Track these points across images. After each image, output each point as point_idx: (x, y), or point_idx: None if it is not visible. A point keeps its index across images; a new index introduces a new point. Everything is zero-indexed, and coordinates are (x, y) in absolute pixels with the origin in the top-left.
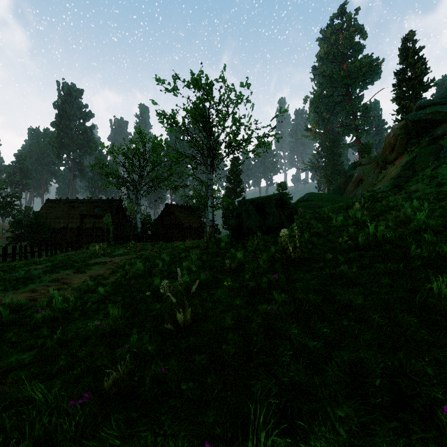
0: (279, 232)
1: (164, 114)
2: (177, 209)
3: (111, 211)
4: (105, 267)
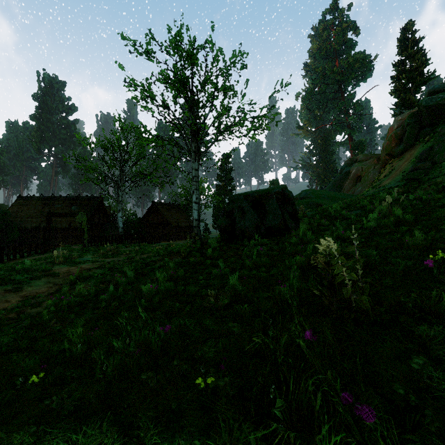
0: (281, 234)
1: (135, 84)
2: (164, 208)
3: (90, 210)
4: (53, 281)
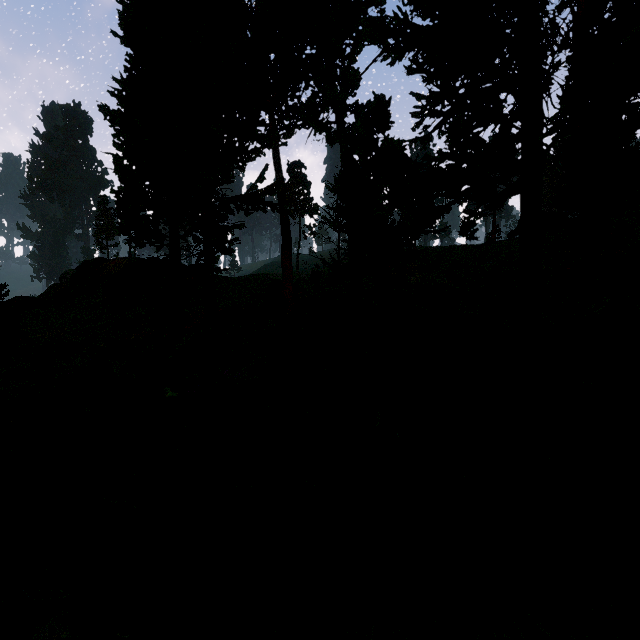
0: None
1: None
2: None
3: None
4: None
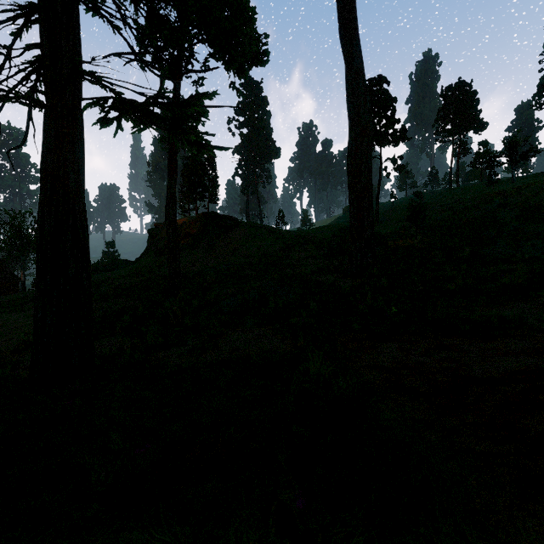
0: None
1: None
2: None
3: None
4: None
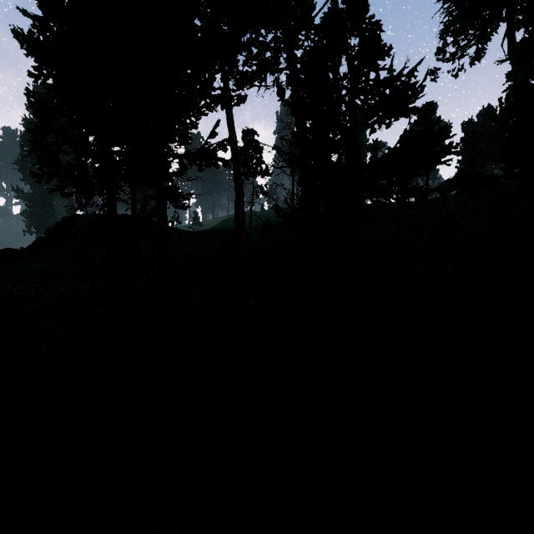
0: None
1: None
2: None
3: None
4: None
